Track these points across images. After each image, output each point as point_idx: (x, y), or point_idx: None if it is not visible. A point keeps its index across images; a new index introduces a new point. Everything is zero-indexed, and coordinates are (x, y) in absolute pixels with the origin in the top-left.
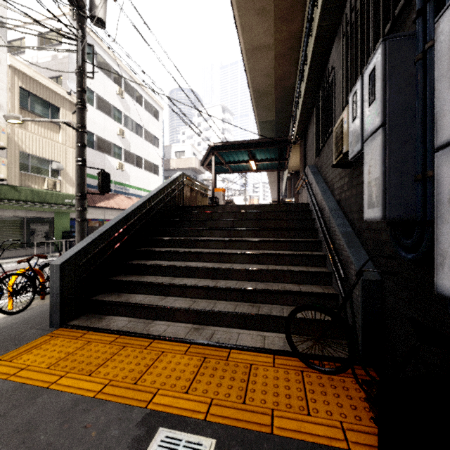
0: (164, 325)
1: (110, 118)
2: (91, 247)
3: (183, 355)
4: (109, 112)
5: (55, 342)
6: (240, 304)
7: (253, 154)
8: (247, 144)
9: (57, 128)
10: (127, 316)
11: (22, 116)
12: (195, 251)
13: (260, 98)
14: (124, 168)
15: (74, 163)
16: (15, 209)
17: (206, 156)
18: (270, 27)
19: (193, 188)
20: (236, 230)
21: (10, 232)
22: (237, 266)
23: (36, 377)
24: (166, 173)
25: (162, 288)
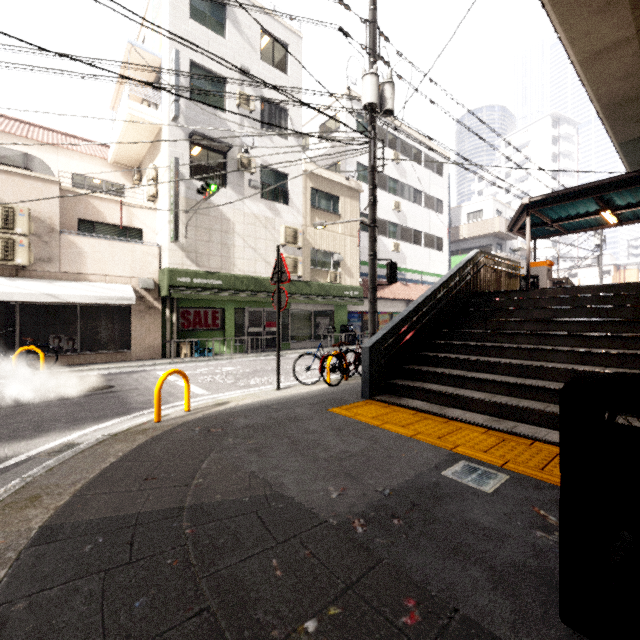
0: (460, 412)
1: (384, 192)
2: (388, 335)
3: (481, 434)
4: (383, 186)
5: (370, 407)
6: (555, 405)
7: (607, 200)
8: (591, 188)
9: (337, 218)
10: (422, 401)
11: (312, 214)
12: (496, 345)
13: (617, 110)
14: (399, 249)
15: (351, 252)
16: (306, 304)
17: (516, 218)
18: (624, 17)
19: (495, 267)
20: (558, 321)
21: (302, 325)
22: (554, 365)
23: (367, 421)
24: (453, 246)
25: (456, 380)
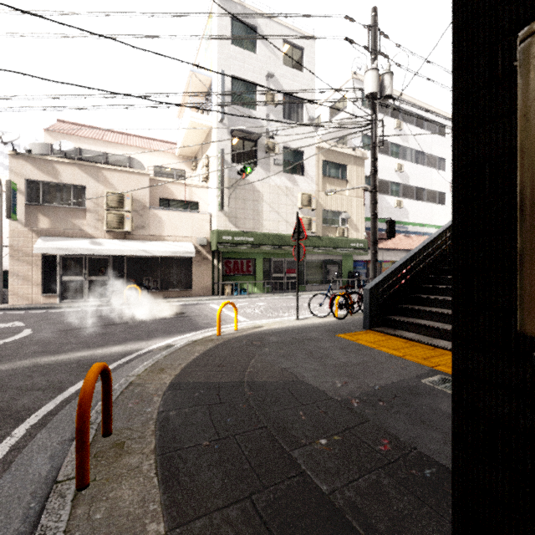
0: (447, 343)
1: (387, 156)
2: (386, 279)
3: None
4: (386, 151)
5: (369, 335)
6: None
7: None
8: None
9: (344, 183)
10: (414, 333)
11: (323, 182)
12: None
13: None
14: (401, 205)
15: (357, 210)
16: (318, 254)
17: None
18: None
19: None
20: None
21: (315, 271)
22: None
23: (366, 344)
24: None
25: (445, 317)
